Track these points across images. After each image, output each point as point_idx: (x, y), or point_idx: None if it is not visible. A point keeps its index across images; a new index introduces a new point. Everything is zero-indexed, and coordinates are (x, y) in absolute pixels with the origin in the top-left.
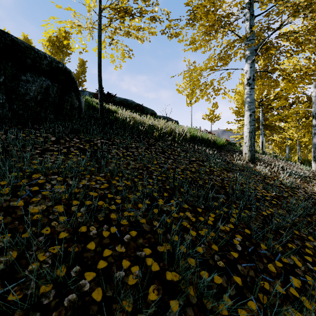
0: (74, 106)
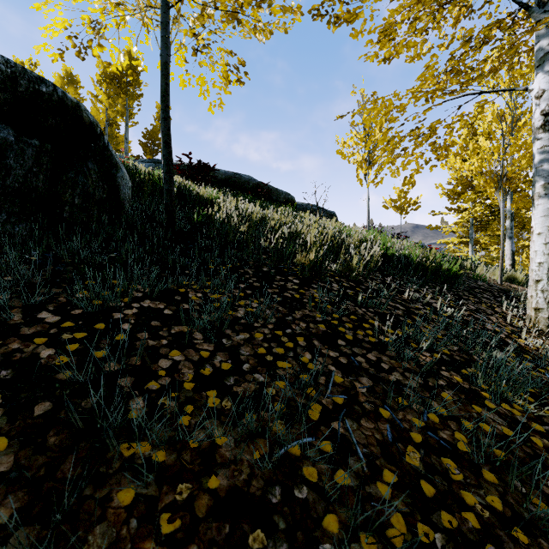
0: (96, 196)
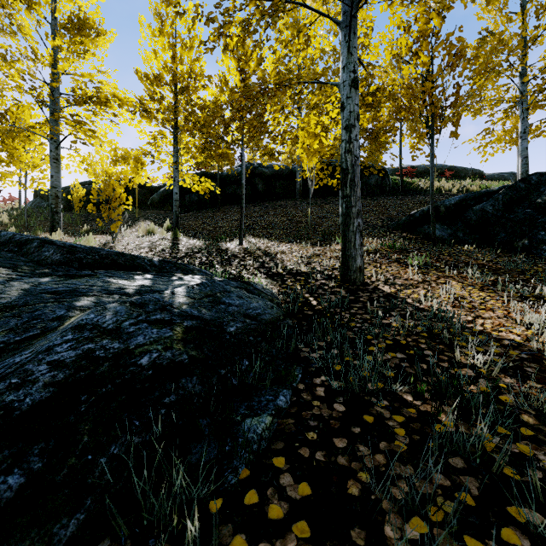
0: (387, 185)
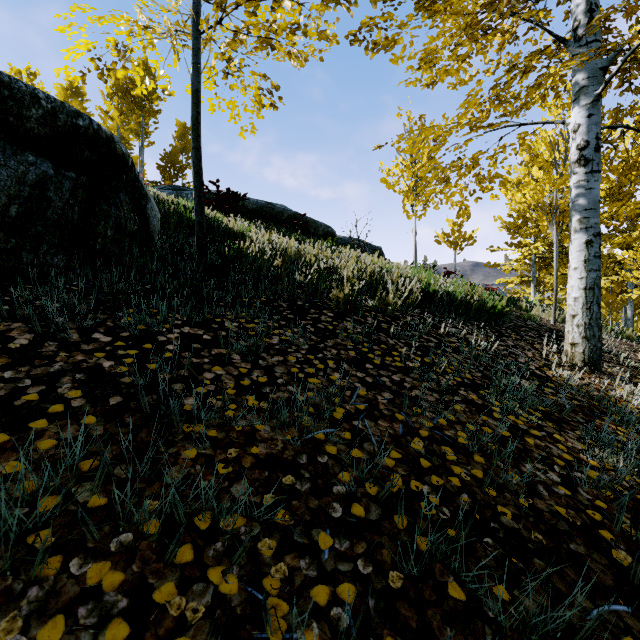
0: (128, 228)
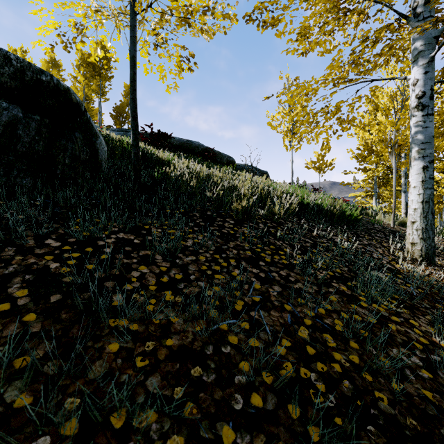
0: (81, 158)
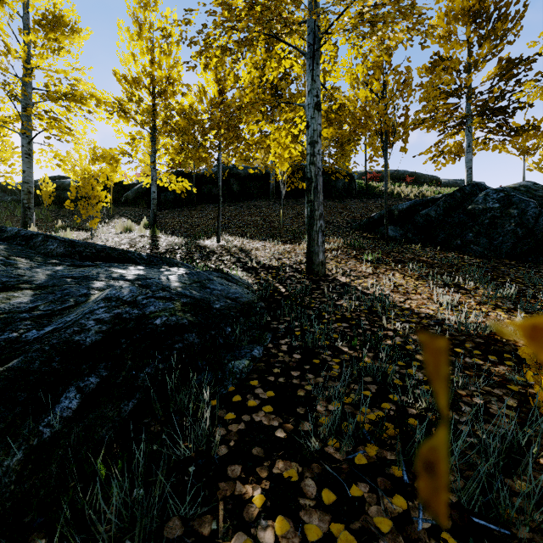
0: (353, 188)
